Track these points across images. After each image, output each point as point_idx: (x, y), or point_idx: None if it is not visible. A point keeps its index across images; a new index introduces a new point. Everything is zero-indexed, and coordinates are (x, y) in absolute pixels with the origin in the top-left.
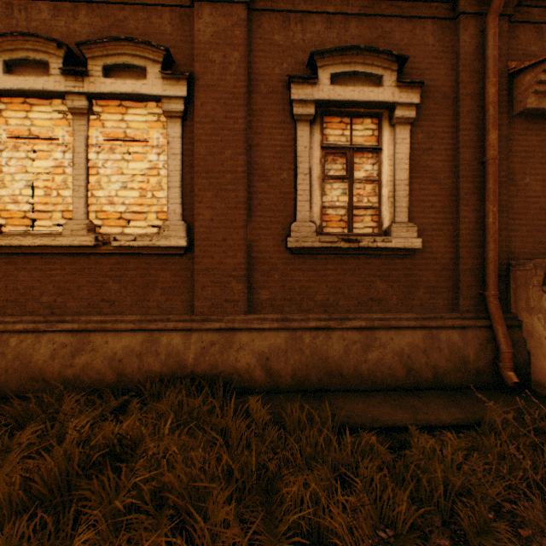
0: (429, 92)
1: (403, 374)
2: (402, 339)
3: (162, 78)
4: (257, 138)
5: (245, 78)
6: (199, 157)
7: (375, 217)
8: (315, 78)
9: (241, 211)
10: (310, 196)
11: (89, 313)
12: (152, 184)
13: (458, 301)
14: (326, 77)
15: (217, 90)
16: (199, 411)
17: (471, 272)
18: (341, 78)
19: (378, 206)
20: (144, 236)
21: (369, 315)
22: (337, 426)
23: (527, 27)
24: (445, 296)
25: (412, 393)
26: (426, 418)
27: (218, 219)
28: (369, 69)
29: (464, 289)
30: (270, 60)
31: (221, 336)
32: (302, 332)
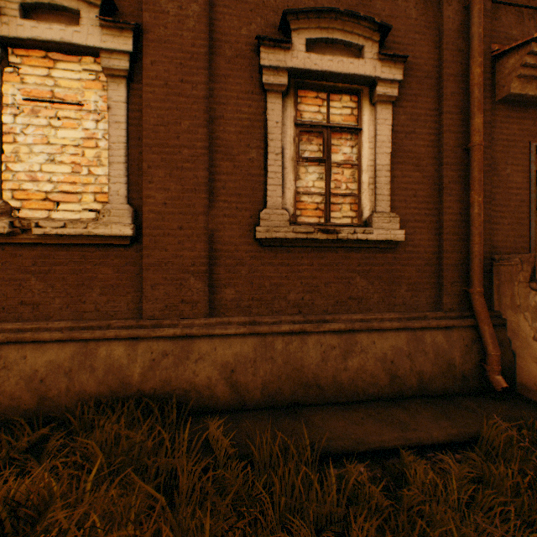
0: (412, 70)
1: (386, 381)
2: (385, 343)
3: (100, 25)
4: (220, 109)
5: (206, 35)
6: (148, 127)
7: (354, 206)
8: (288, 41)
9: (201, 194)
10: (283, 180)
11: (3, 319)
12: (88, 158)
13: (442, 299)
14: (301, 42)
15: (171, 48)
16: (142, 446)
17: (455, 267)
18: (318, 45)
19: (358, 193)
20: (77, 222)
21: (349, 316)
22: (317, 457)
23: (509, 10)
24: (428, 293)
25: (396, 404)
26: (416, 436)
27: (173, 203)
28: (349, 37)
29: (448, 286)
30: (235, 18)
31: (176, 345)
32: (273, 337)
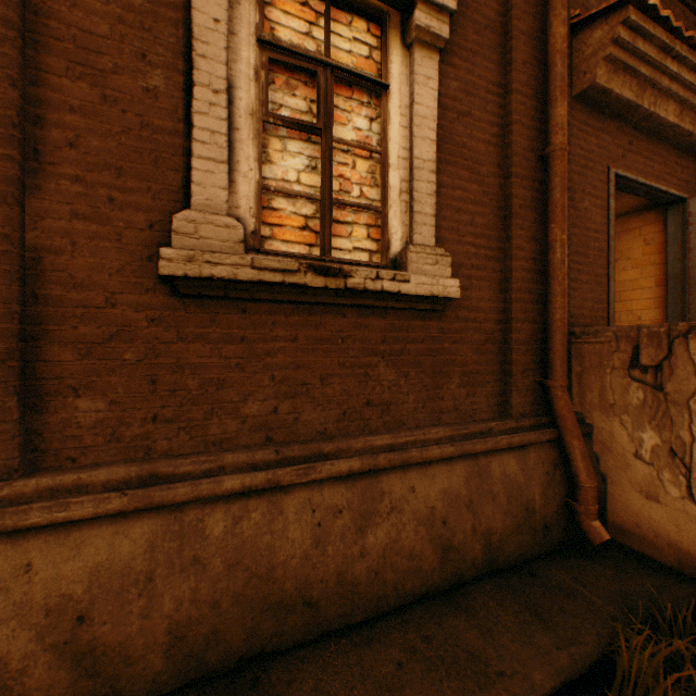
0: (467, 7)
1: (435, 562)
2: (431, 487)
3: None
4: None
5: None
6: None
7: (375, 232)
8: None
9: None
10: (232, 154)
11: None
12: None
13: (510, 398)
14: None
15: None
16: None
17: (527, 346)
18: None
19: (381, 206)
20: None
21: (368, 440)
22: None
23: None
24: (490, 389)
25: (454, 603)
26: None
27: None
28: None
29: (519, 376)
30: None
31: None
32: (203, 508)
